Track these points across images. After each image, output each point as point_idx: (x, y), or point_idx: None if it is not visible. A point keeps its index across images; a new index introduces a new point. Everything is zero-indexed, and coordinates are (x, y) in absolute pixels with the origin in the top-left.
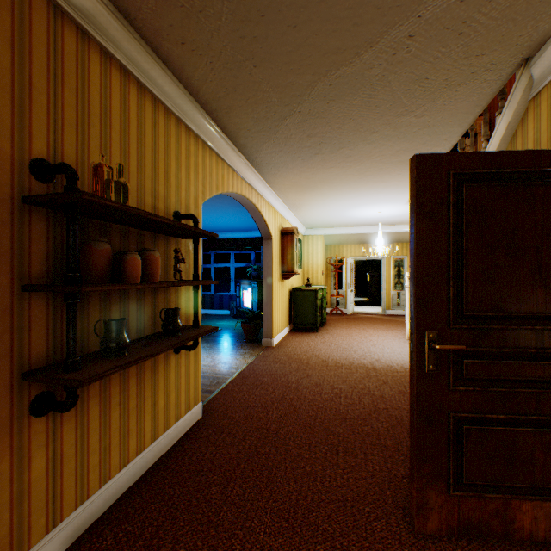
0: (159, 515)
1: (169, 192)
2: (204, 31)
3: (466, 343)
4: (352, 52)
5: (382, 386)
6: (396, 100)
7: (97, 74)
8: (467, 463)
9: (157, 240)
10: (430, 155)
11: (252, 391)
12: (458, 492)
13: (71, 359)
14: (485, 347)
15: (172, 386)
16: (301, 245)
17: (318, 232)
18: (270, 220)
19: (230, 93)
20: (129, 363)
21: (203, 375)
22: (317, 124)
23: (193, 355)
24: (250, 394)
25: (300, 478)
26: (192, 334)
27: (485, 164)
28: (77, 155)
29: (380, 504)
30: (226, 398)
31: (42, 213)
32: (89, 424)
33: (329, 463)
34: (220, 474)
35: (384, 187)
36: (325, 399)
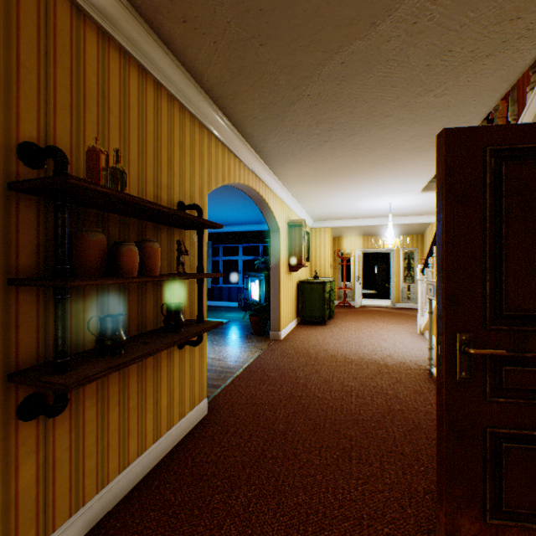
0: (158, 525)
1: (172, 181)
2: (206, 5)
3: (505, 347)
4: (367, 23)
5: (396, 385)
6: (414, 78)
7: (94, 55)
8: (507, 487)
9: (159, 231)
10: (461, 129)
11: (259, 387)
12: (496, 520)
13: (59, 360)
14: (530, 352)
15: (176, 383)
16: (309, 238)
17: (326, 225)
18: (278, 212)
19: (235, 77)
20: (124, 364)
21: (210, 369)
22: (327, 108)
23: (198, 350)
24: (256, 390)
25: (310, 488)
26: (195, 330)
27: (530, 137)
28: (72, 140)
29: (400, 524)
30: (233, 393)
31: (31, 201)
32: (85, 426)
33: (341, 472)
34: (224, 480)
35: (396, 176)
36: (334, 398)
